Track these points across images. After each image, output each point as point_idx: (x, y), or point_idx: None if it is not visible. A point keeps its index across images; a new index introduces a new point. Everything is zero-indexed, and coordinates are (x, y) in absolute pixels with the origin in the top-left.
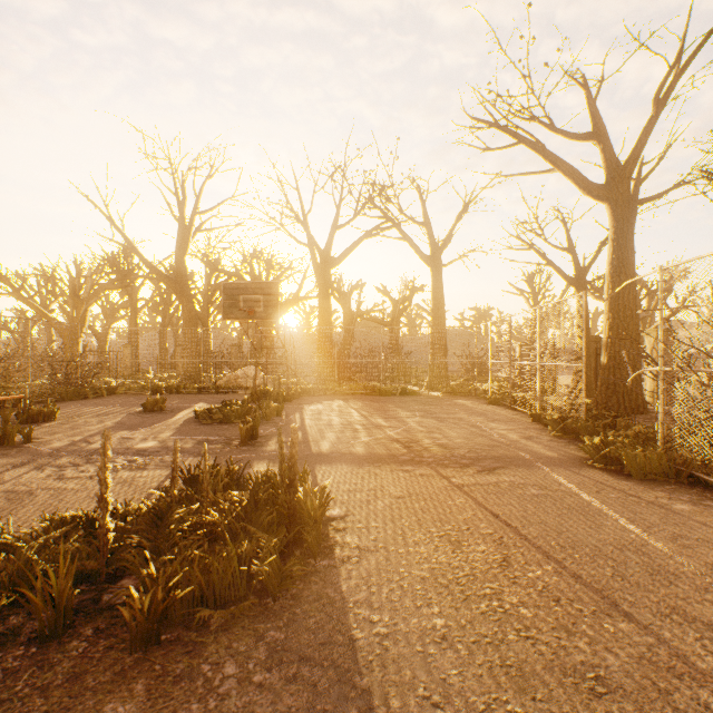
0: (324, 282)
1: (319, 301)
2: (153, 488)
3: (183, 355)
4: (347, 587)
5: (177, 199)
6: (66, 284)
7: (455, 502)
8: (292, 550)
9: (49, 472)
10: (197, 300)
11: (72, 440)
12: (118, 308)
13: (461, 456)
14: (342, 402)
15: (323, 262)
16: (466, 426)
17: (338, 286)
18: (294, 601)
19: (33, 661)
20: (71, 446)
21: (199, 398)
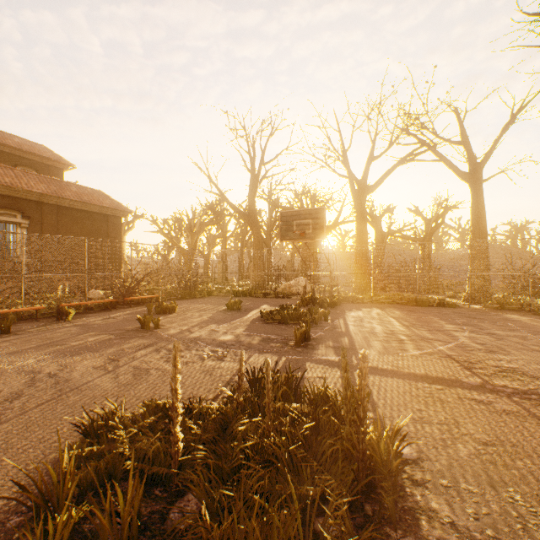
0: (361, 207)
1: (356, 223)
2: (226, 381)
3: (253, 269)
4: None
5: (249, 157)
6: (186, 223)
7: None
8: (361, 503)
9: (162, 354)
10: (263, 229)
11: (181, 329)
12: (215, 238)
13: None
14: (380, 310)
15: (360, 190)
16: (536, 347)
17: (369, 212)
18: None
19: None
20: (180, 333)
21: (264, 301)
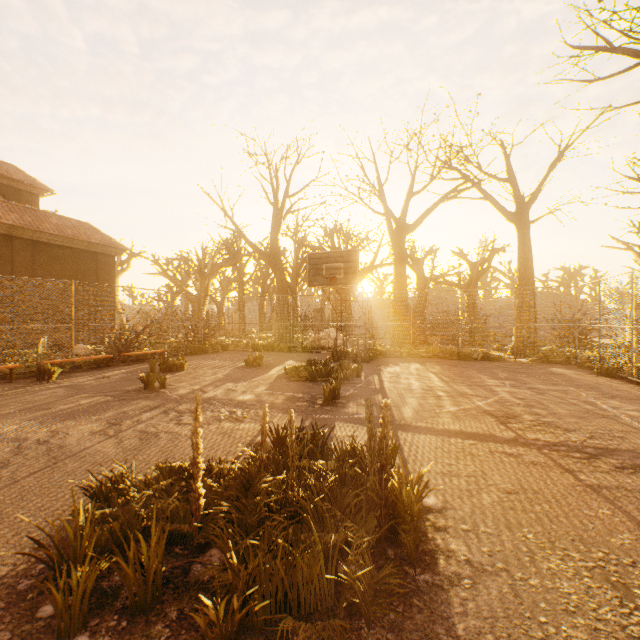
0: (399, 248)
1: (394, 267)
2: (247, 442)
3: (276, 319)
4: (463, 630)
5: (272, 187)
6: (195, 264)
7: (595, 513)
8: (384, 548)
9: (172, 417)
10: (288, 272)
11: (192, 388)
12: (231, 281)
13: (582, 442)
14: (419, 365)
15: (398, 229)
16: (575, 401)
17: (410, 253)
18: (393, 634)
19: (121, 639)
20: (191, 393)
21: (289, 356)
